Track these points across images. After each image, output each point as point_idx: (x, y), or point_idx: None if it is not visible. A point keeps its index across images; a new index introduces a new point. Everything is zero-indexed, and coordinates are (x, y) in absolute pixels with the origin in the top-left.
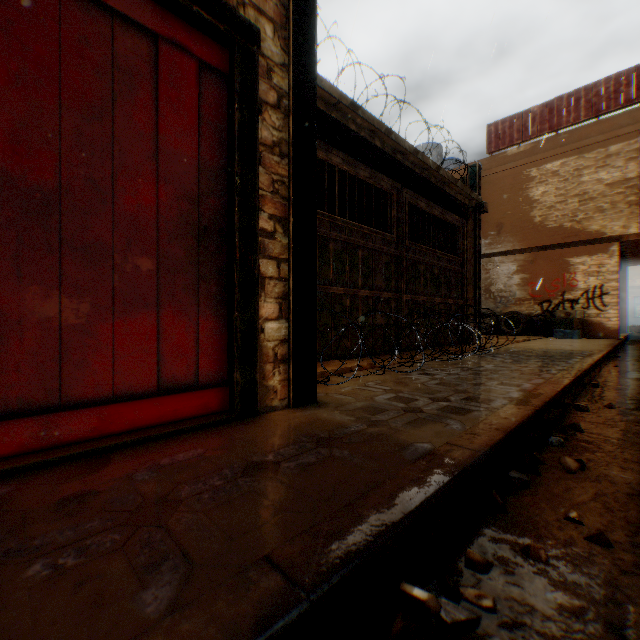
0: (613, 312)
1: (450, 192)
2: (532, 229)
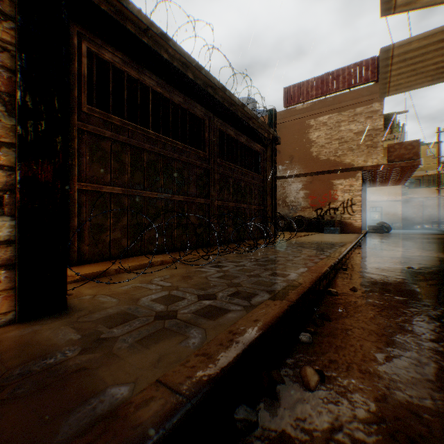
0: (359, 216)
1: (253, 126)
2: (311, 160)
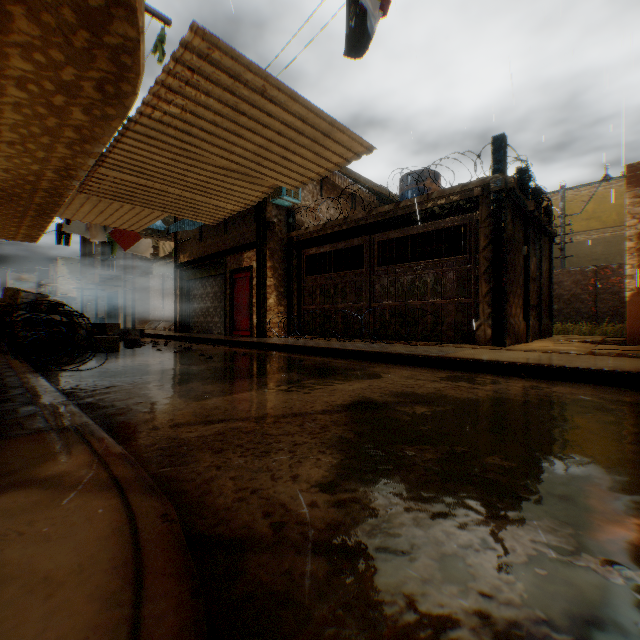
0: None
1: (430, 206)
2: None
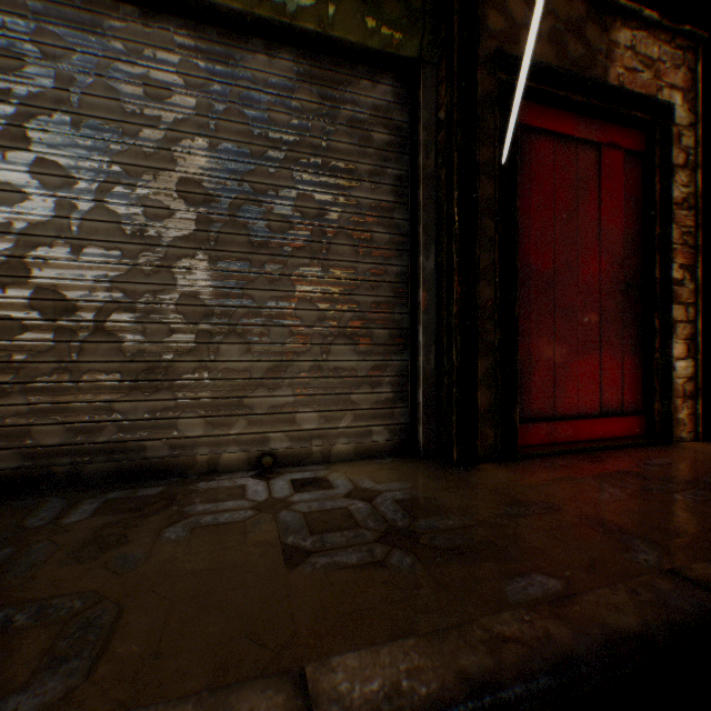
0: None
1: None
2: None
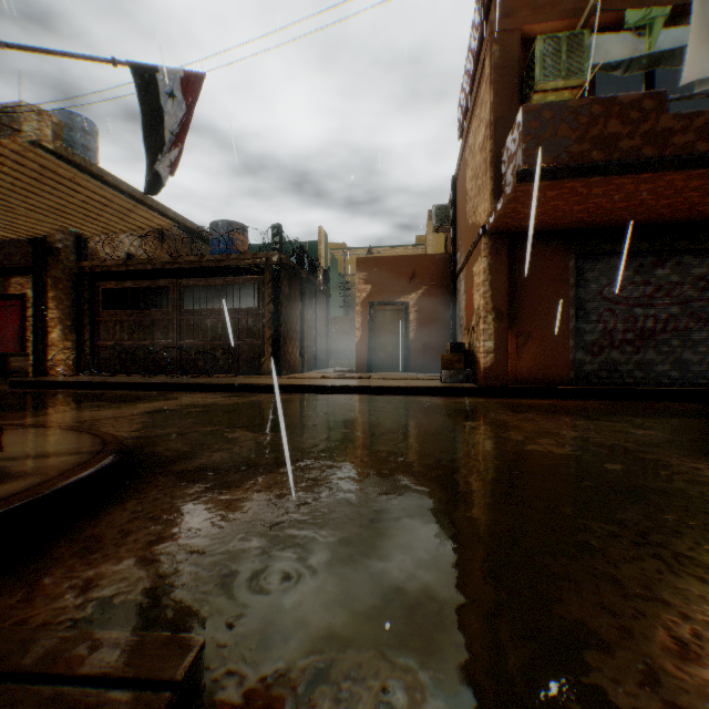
0: (482, 344)
1: (230, 264)
2: (467, 232)
